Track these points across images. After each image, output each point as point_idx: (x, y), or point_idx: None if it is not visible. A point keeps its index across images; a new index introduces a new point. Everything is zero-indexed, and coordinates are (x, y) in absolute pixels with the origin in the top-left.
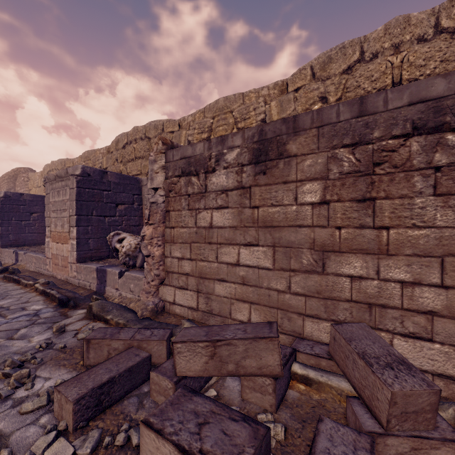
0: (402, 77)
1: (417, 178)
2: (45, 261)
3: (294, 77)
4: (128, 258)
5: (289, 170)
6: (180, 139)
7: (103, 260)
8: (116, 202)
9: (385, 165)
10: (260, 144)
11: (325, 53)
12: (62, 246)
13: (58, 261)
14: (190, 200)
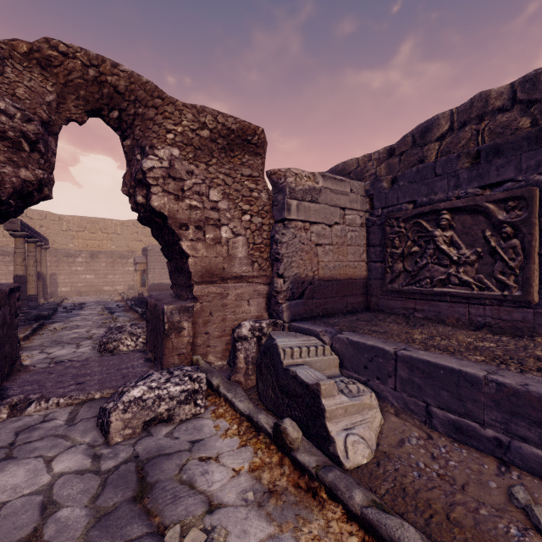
0: None
1: (2, 263)
2: None
3: None
4: None
5: None
6: None
7: None
8: None
9: None
10: None
11: None
12: None
13: None
14: None
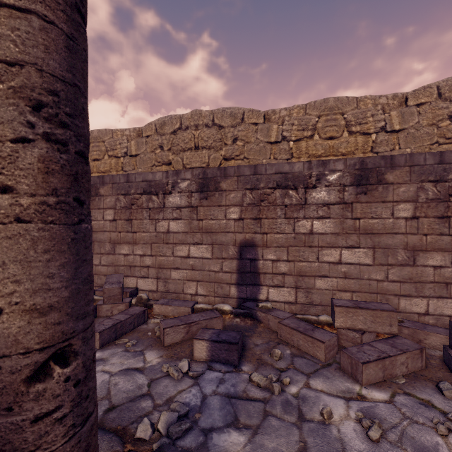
0: (199, 144)
1: (145, 212)
2: None
3: (146, 128)
4: None
5: (101, 203)
6: None
7: None
8: None
9: (135, 205)
10: None
11: (162, 118)
12: None
13: None
14: None
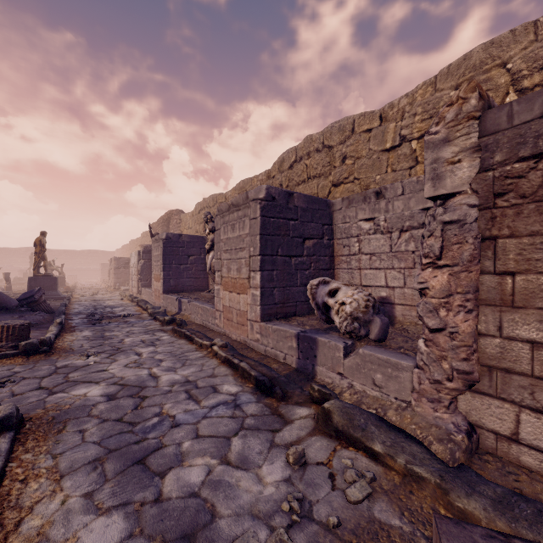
0: None
1: None
2: (214, 314)
3: None
4: (357, 324)
5: None
6: (385, 138)
7: (289, 318)
8: (304, 235)
9: None
10: None
11: None
12: (238, 296)
13: (232, 315)
14: None
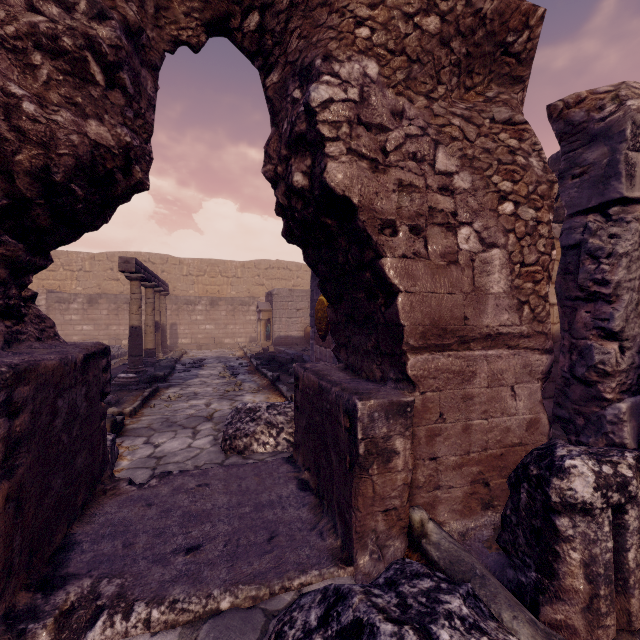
0: None
1: (126, 311)
2: None
3: (98, 255)
4: None
5: (99, 307)
6: None
7: None
8: None
9: (121, 308)
10: (91, 299)
11: (113, 252)
12: None
13: None
14: (61, 311)
